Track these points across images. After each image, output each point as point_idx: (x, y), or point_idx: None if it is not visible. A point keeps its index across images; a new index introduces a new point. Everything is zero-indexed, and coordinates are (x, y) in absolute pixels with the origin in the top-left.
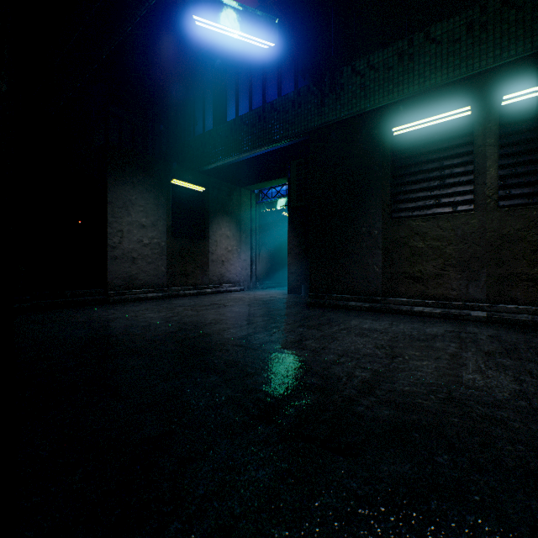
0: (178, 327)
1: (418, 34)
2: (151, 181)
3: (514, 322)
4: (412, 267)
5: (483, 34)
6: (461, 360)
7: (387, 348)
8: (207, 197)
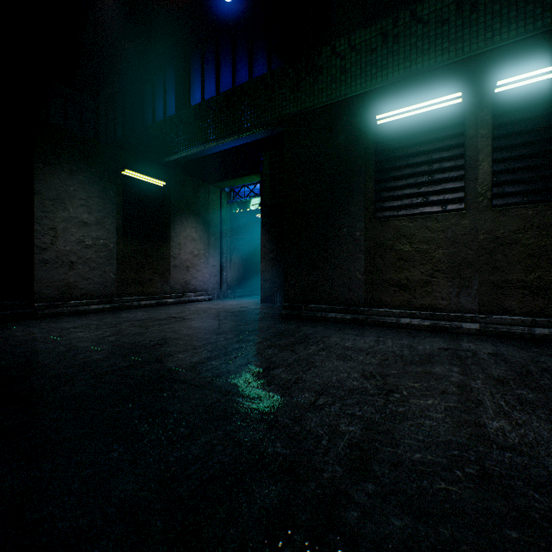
0: (109, 352)
1: (403, 13)
2: (96, 170)
3: (510, 335)
4: (398, 274)
5: (474, 14)
6: (473, 394)
7: (378, 377)
8: (168, 193)
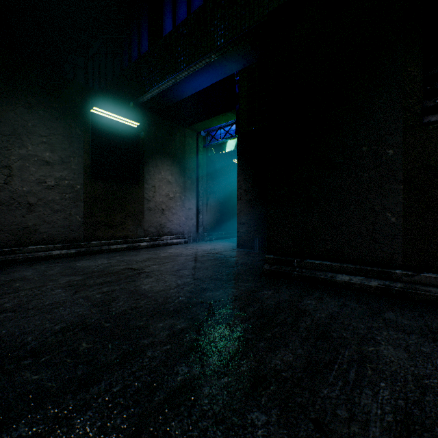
0: None
1: None
2: (60, 106)
3: None
4: None
5: None
6: None
7: None
8: (142, 134)
